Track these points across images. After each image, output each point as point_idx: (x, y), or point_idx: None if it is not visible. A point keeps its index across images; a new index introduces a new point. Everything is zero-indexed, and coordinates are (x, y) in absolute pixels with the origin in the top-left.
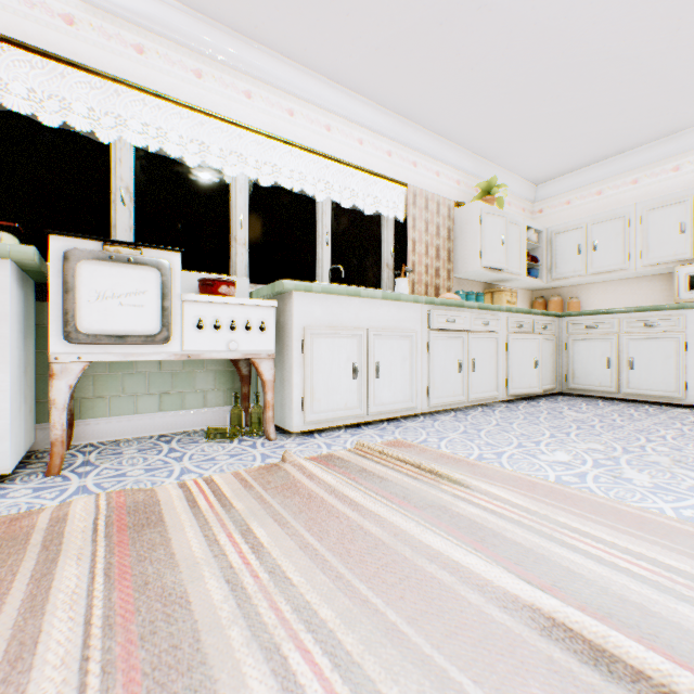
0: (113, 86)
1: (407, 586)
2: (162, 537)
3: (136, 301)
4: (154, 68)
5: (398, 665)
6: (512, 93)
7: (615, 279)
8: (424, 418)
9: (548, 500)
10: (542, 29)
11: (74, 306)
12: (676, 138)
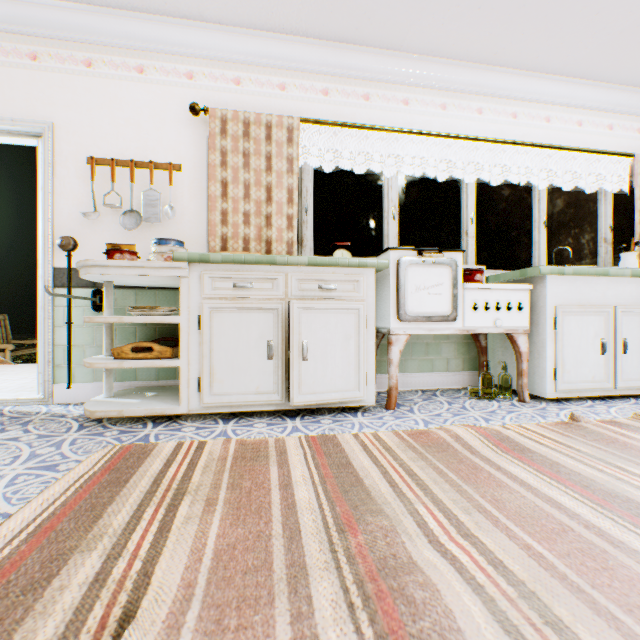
0: (389, 135)
1: None
2: (548, 459)
3: (436, 291)
4: (414, 113)
5: None
6: None
7: None
8: None
9: None
10: None
11: (403, 296)
12: None
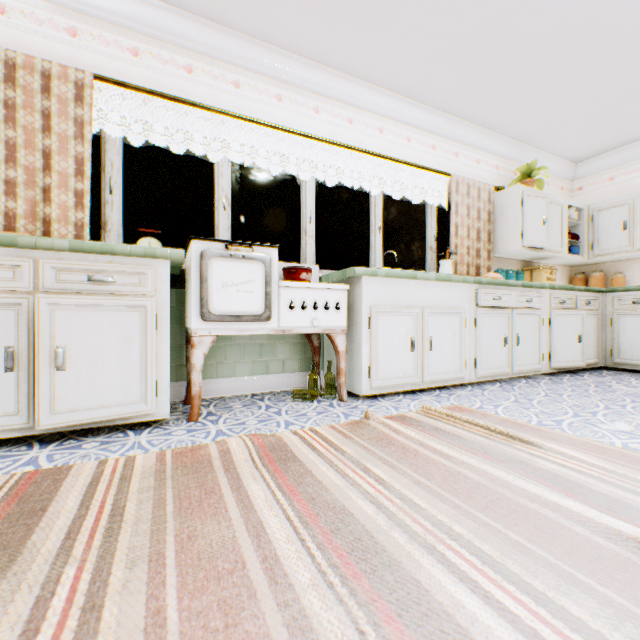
0: (218, 116)
1: (516, 517)
2: (303, 469)
3: (247, 288)
4: (247, 98)
5: (532, 567)
6: (557, 82)
7: None
8: (471, 387)
9: (622, 462)
10: (594, 23)
11: (207, 293)
12: None
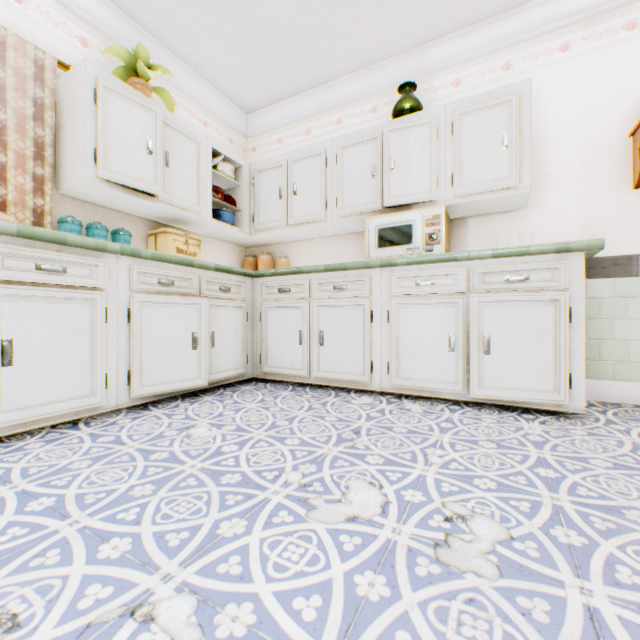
0: None
1: None
2: None
3: None
4: None
5: None
6: None
7: (322, 236)
8: None
9: None
10: None
11: None
12: (373, 71)
